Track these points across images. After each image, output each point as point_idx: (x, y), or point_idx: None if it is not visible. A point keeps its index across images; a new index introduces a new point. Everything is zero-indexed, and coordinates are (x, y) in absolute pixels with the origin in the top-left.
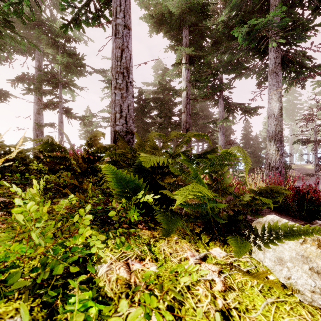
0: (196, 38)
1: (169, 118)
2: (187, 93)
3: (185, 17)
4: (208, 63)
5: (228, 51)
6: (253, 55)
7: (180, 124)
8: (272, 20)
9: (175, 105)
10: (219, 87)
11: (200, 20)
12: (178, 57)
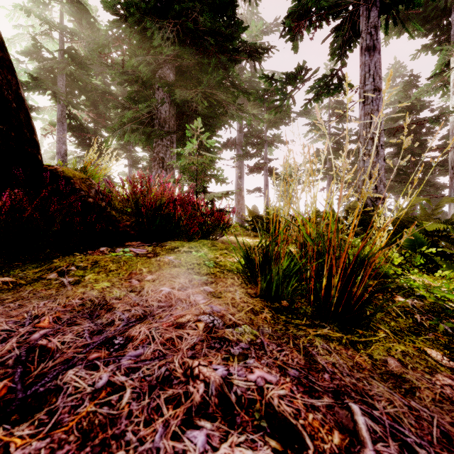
0: None
1: (419, 157)
2: None
3: None
4: None
5: None
6: None
7: (443, 164)
8: None
9: (433, 132)
10: None
11: None
12: (441, 61)
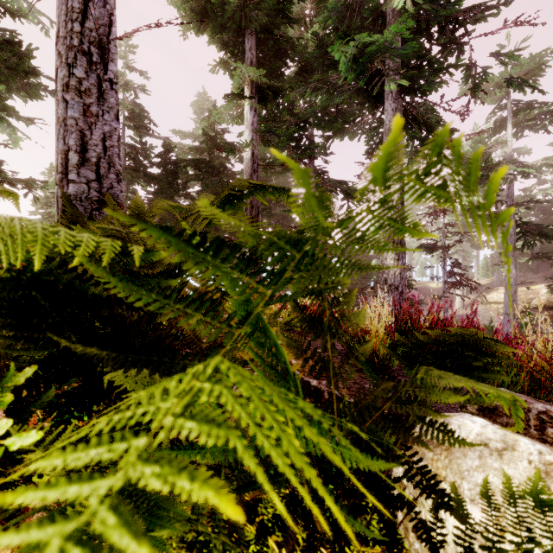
0: (270, 56)
1: None
2: (254, 153)
3: (250, 12)
4: (291, 108)
5: (324, 89)
6: (361, 103)
7: None
8: (392, 42)
9: (234, 175)
10: (309, 150)
11: (277, 25)
12: (237, 84)
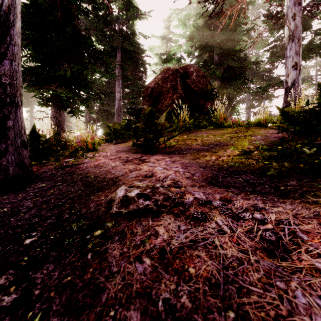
0: None
1: None
2: None
3: None
4: None
5: None
6: None
7: None
8: None
9: None
10: None
11: None
12: None
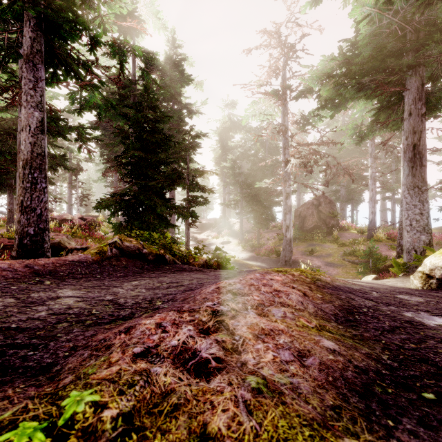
0: None
1: None
2: None
3: None
4: None
5: None
6: None
7: None
8: None
9: None
10: None
11: None
12: None
